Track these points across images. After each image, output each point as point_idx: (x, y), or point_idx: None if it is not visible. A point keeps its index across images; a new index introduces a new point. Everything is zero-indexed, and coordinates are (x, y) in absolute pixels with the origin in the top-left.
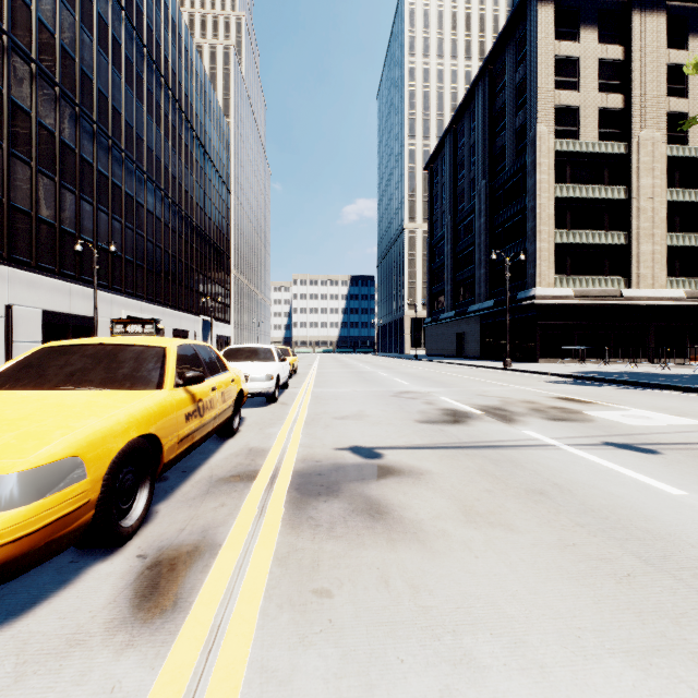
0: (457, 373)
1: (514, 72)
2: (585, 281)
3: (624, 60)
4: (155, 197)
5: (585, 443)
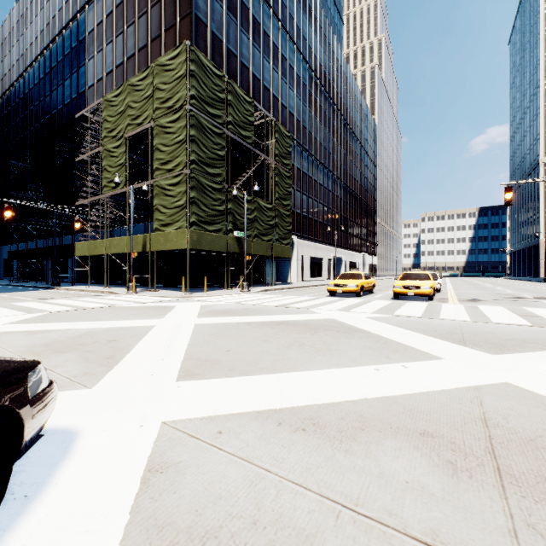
0: None
1: None
2: None
3: None
4: (342, 190)
5: None
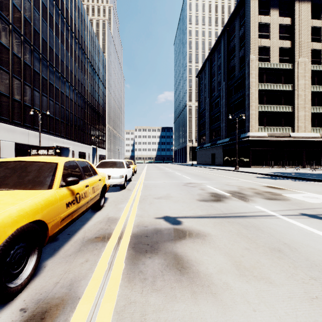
0: (213, 173)
1: (239, 30)
2: (272, 129)
3: (291, 24)
4: (70, 90)
5: (291, 214)
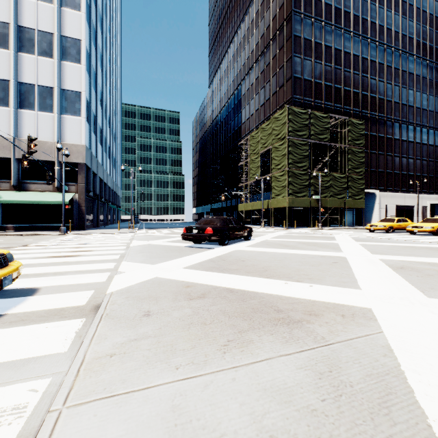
0: None
1: None
2: None
3: None
4: None
5: None
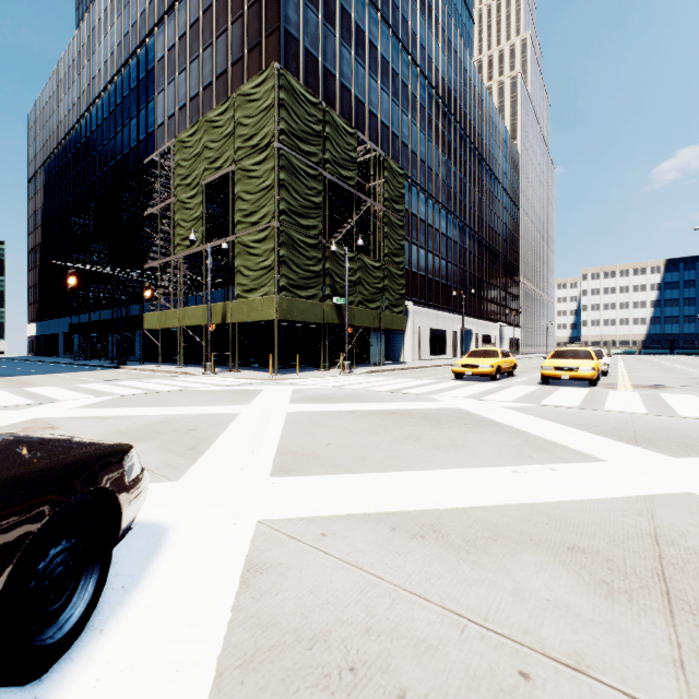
0: None
1: None
2: None
3: None
4: (472, 241)
5: None
